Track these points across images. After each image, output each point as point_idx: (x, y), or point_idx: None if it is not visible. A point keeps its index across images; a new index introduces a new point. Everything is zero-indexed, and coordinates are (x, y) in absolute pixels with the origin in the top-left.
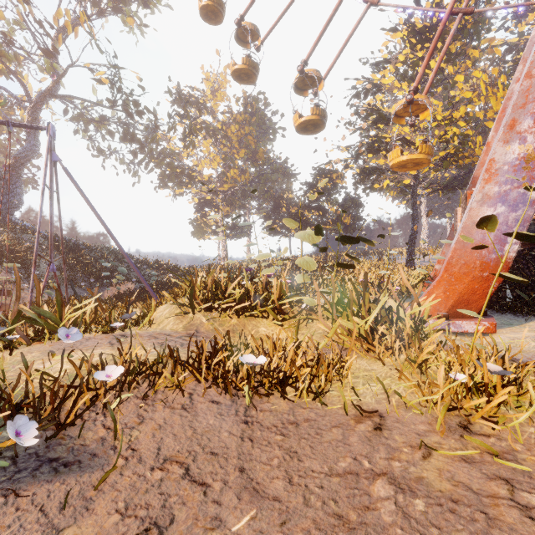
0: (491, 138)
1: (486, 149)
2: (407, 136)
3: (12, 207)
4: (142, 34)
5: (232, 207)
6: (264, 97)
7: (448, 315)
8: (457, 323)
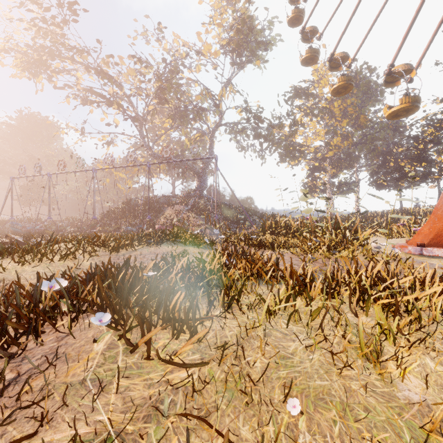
0: None
1: None
2: None
3: (203, 189)
4: (265, 67)
5: (339, 169)
6: (367, 66)
7: (424, 244)
8: (429, 249)
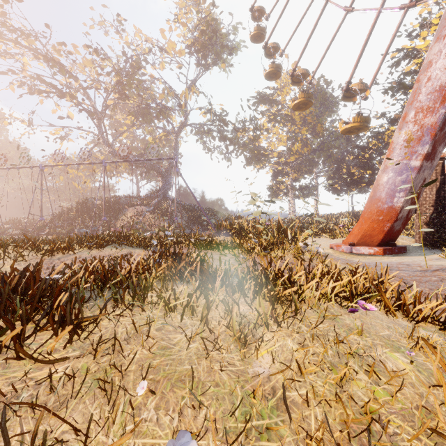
0: None
1: None
2: None
3: (168, 189)
4: (230, 71)
5: (300, 173)
6: (324, 79)
7: (353, 243)
8: (357, 248)
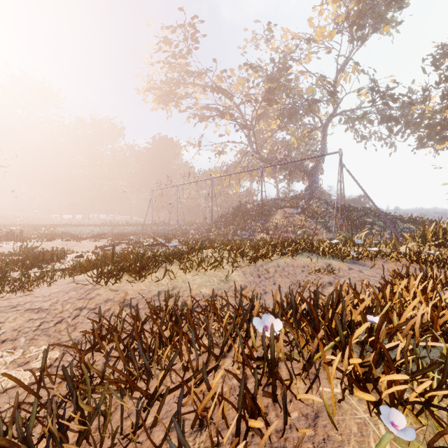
0: None
1: None
2: None
3: (314, 189)
4: (397, 31)
5: None
6: None
7: None
8: None
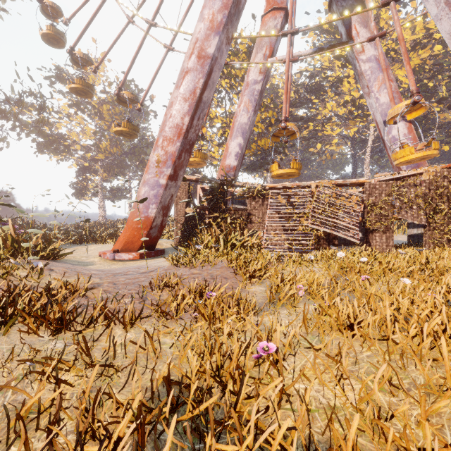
0: (228, 140)
1: (226, 147)
2: (208, 131)
3: None
4: (1, 17)
5: (112, 173)
6: (134, 84)
7: (117, 250)
8: (119, 254)
